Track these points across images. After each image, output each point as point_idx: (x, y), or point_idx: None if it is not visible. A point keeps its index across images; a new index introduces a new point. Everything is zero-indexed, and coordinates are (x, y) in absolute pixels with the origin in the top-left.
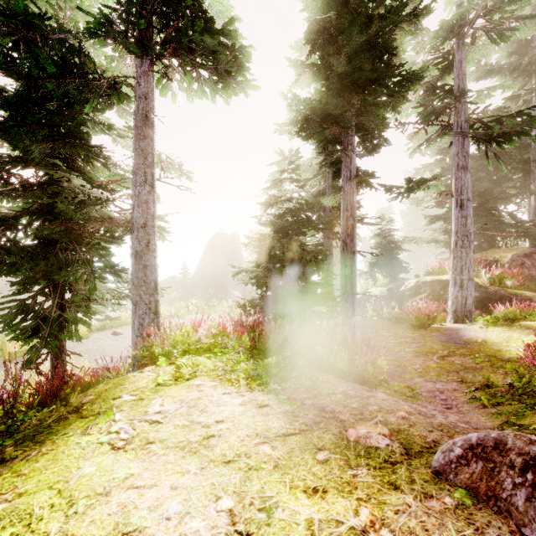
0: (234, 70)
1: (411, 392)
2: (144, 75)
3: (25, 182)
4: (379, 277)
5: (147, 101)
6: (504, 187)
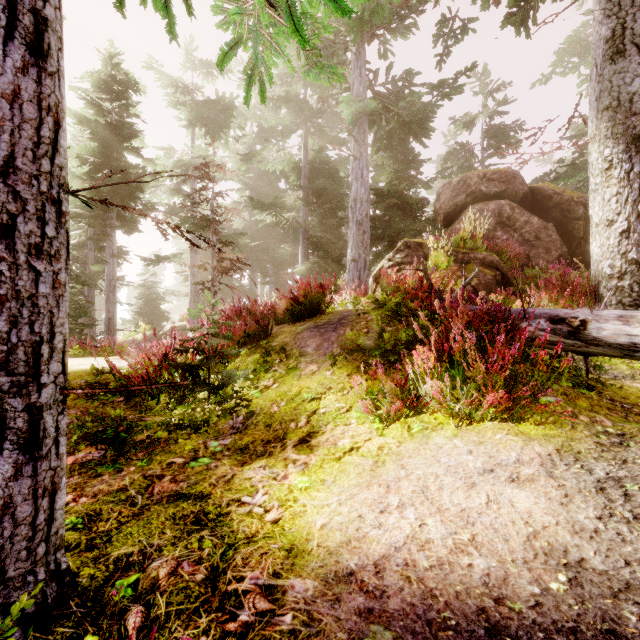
0: None
1: None
2: None
3: None
4: (142, 324)
5: None
6: None
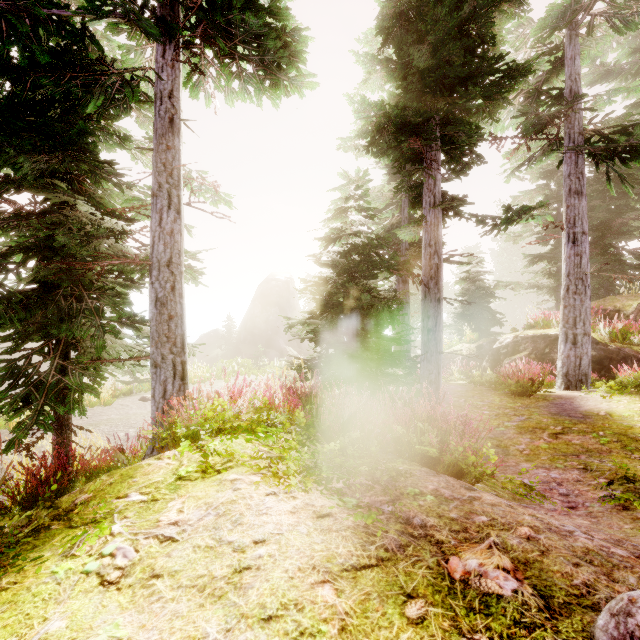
0: (284, 61)
1: (530, 492)
2: (167, 67)
3: (19, 209)
4: (467, 331)
5: (172, 101)
6: (626, 218)
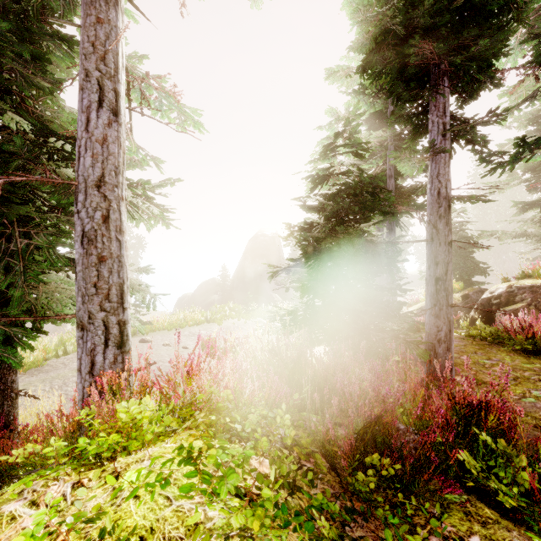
0: None
1: None
2: None
3: None
4: None
5: None
6: None
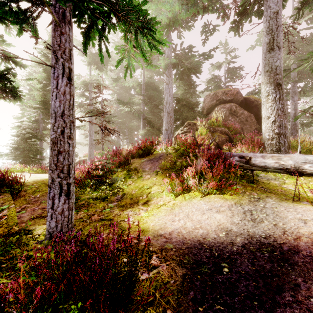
0: (20, 99)
1: None
2: None
3: None
4: None
5: None
6: None
